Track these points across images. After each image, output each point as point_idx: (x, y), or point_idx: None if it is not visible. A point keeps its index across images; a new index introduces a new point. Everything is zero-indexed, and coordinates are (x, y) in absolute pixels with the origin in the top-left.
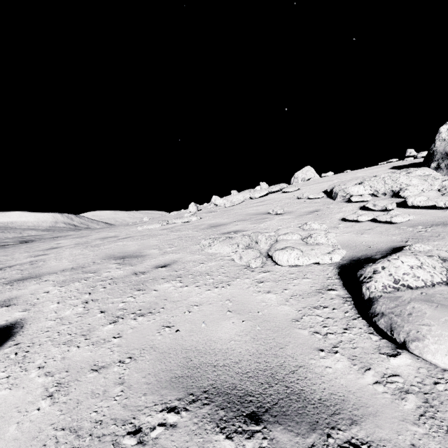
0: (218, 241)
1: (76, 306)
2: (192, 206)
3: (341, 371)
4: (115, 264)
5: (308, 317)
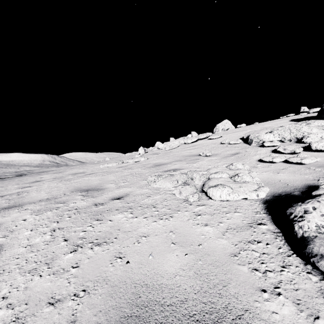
0: (161, 178)
1: (45, 234)
2: (141, 150)
3: (289, 318)
4: (81, 196)
5: (245, 252)
